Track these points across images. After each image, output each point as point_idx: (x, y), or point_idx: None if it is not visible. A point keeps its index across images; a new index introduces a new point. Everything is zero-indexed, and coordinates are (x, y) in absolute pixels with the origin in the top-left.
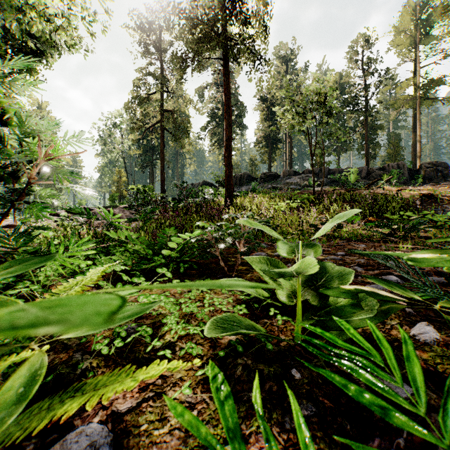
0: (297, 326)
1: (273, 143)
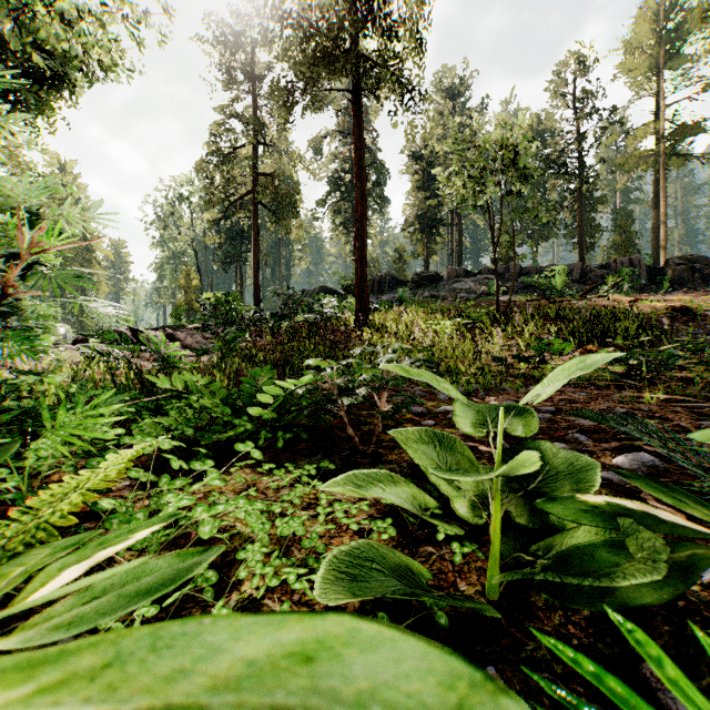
0: (492, 569)
1: (432, 226)
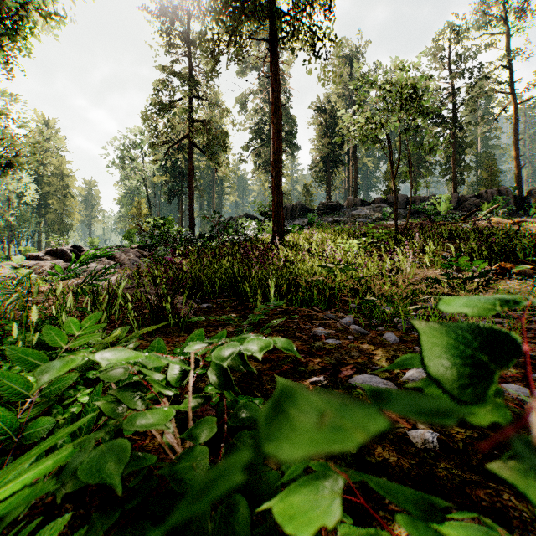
0: None
1: (333, 166)
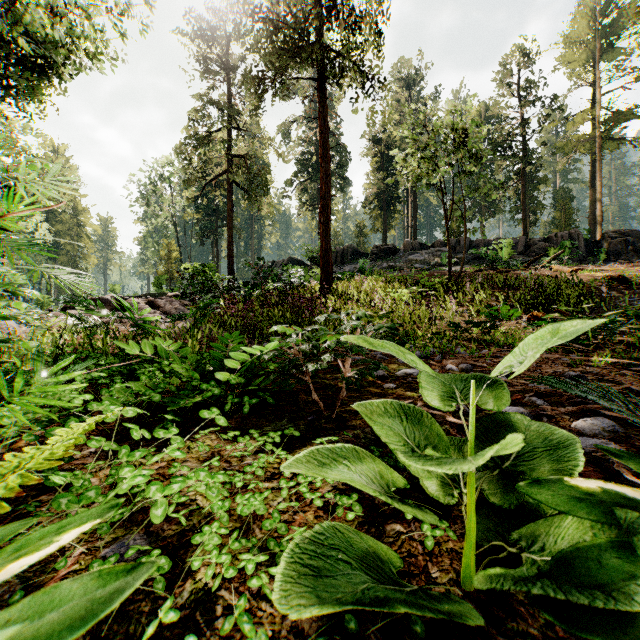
0: (468, 557)
1: (390, 204)
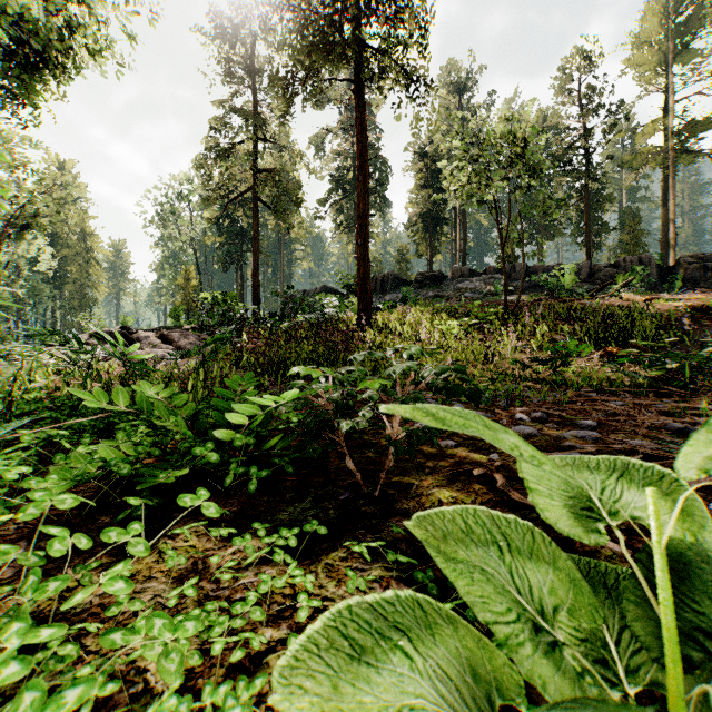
0: None
1: (436, 225)
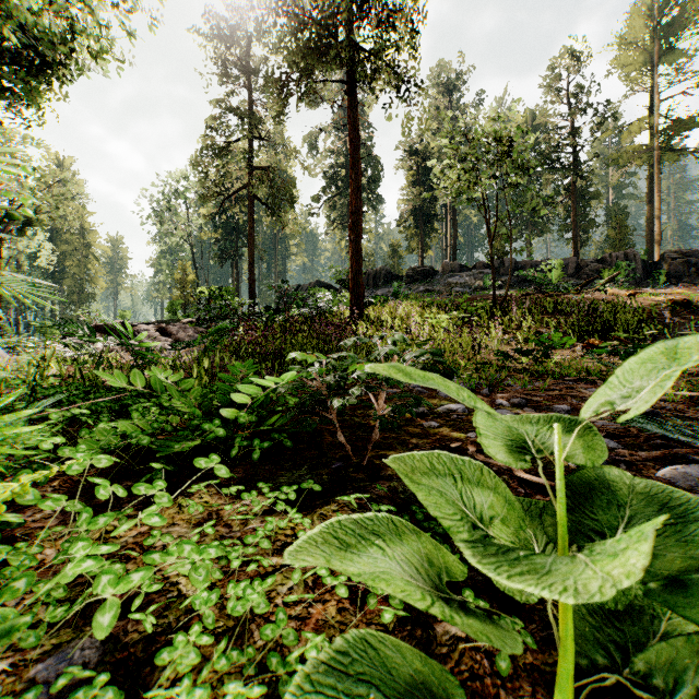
0: (564, 691)
1: (427, 221)
